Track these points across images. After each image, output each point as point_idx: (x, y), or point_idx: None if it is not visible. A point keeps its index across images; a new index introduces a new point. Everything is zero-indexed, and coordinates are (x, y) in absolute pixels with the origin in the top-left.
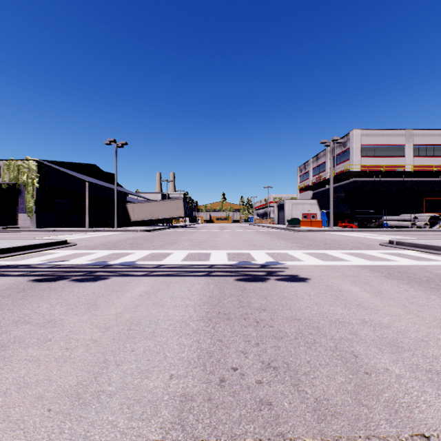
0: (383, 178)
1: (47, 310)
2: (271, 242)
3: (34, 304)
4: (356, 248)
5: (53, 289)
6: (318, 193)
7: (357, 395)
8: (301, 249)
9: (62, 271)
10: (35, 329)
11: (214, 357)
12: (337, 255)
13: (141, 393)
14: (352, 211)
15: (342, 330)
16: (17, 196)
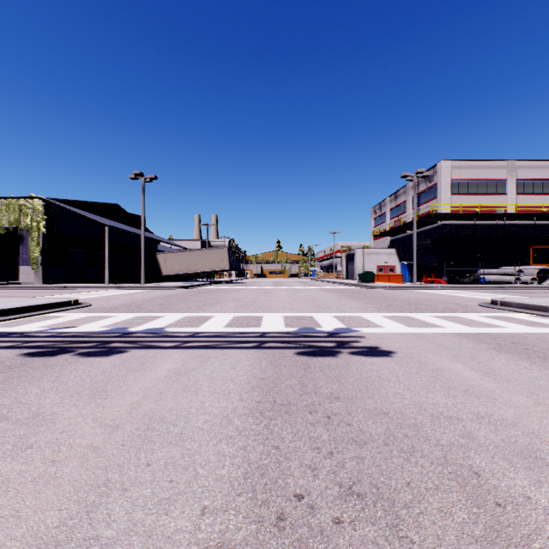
0: (479, 221)
1: (35, 398)
2: (339, 302)
3: (19, 389)
4: (450, 310)
5: (50, 366)
6: (396, 241)
7: (491, 547)
8: (379, 311)
9: (66, 341)
10: (13, 429)
11: (268, 477)
12: (426, 320)
13: (155, 541)
14: (440, 263)
15: (451, 430)
16: (19, 243)
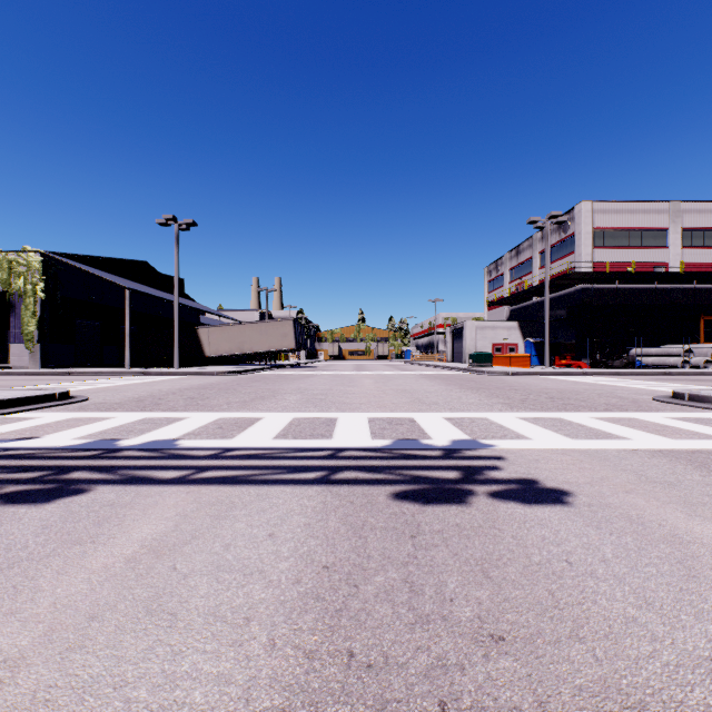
0: (631, 283)
1: None
2: (449, 394)
3: None
4: (616, 407)
5: None
6: (518, 311)
7: None
8: (511, 409)
9: None
10: None
11: None
12: (591, 425)
13: None
14: (579, 341)
15: None
16: (9, 313)
